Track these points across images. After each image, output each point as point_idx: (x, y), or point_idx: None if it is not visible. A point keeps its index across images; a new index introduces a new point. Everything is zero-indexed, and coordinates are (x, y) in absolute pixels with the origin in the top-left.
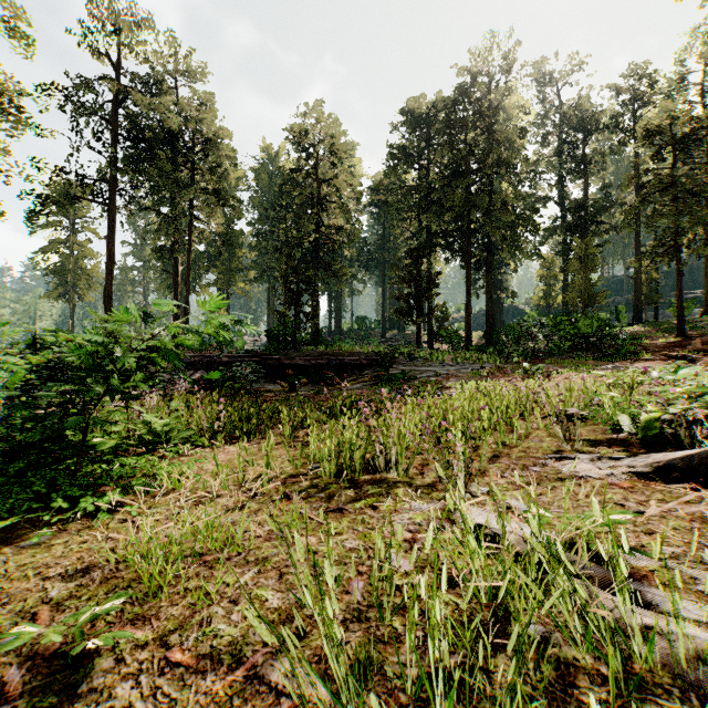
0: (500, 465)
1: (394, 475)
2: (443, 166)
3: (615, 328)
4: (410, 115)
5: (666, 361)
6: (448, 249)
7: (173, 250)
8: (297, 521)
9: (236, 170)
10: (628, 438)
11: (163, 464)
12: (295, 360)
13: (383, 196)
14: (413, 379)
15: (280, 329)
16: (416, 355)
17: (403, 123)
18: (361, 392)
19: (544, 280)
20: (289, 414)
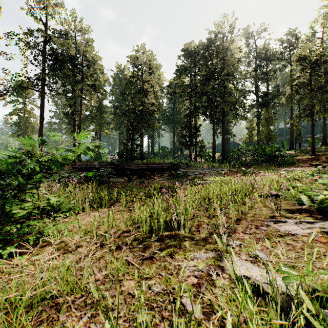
0: (242, 225)
1: (182, 232)
2: (201, 75)
3: (282, 151)
4: (186, 51)
5: (309, 167)
6: (204, 114)
7: (73, 114)
8: (123, 267)
9: (104, 77)
10: (309, 208)
11: (50, 225)
12: (131, 166)
13: (173, 89)
14: (188, 176)
15: (124, 151)
16: (189, 164)
17: (183, 54)
18: (163, 182)
19: (248, 129)
20: (126, 194)
